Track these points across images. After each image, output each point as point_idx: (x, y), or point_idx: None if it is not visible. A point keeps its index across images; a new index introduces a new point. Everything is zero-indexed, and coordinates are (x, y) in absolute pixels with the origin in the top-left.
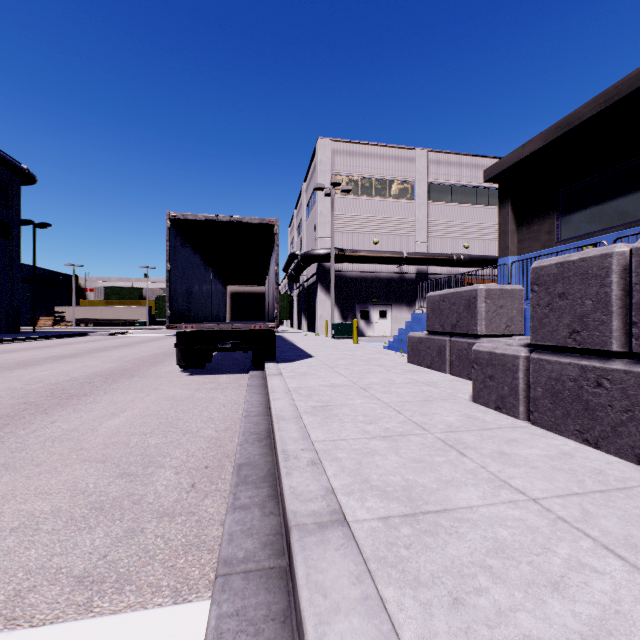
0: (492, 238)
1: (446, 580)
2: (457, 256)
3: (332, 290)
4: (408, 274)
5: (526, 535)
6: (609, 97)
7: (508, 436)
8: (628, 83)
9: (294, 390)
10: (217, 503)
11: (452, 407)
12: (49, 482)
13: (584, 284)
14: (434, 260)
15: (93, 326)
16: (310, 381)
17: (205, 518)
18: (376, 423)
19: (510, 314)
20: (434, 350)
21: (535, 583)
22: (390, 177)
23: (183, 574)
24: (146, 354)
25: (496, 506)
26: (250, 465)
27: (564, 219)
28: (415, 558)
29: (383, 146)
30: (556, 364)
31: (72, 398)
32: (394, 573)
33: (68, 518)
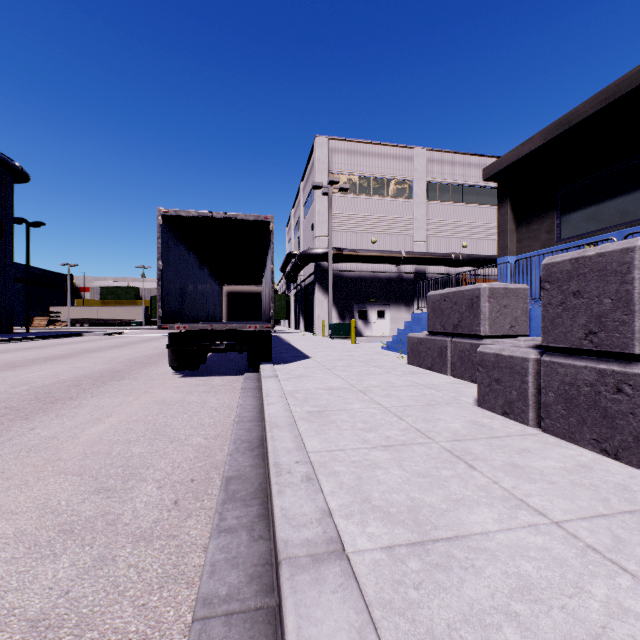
0: (491, 238)
1: (465, 633)
2: (456, 256)
3: (330, 290)
4: (406, 274)
5: (553, 570)
6: (610, 94)
7: (519, 445)
8: (630, 80)
9: (290, 394)
10: (201, 524)
11: (456, 412)
12: (17, 499)
13: (602, 281)
14: (432, 260)
15: (88, 326)
16: (306, 384)
17: (186, 542)
18: (376, 430)
19: (514, 314)
20: (435, 351)
21: (572, 637)
22: (388, 176)
23: (155, 616)
24: (139, 355)
25: (515, 531)
26: (240, 478)
27: (564, 218)
28: (427, 602)
29: (381, 145)
30: (570, 367)
31: (56, 402)
32: (402, 624)
33: (31, 543)
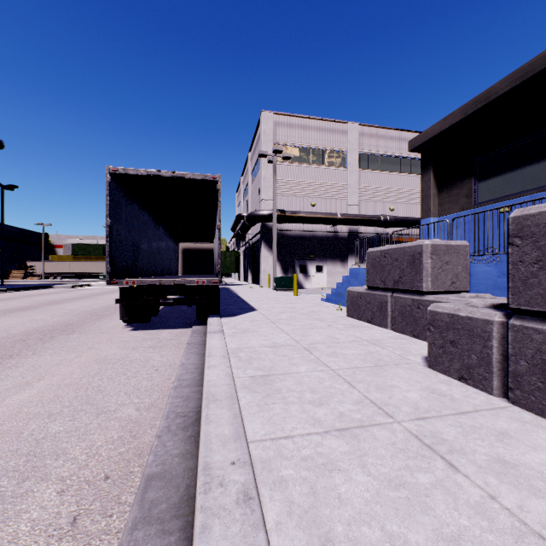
0: (414, 202)
1: None
2: (384, 217)
3: (274, 247)
4: (341, 233)
5: None
6: (524, 73)
7: (494, 426)
8: (542, 60)
9: (233, 352)
10: None
11: (409, 376)
12: None
13: None
14: (364, 221)
15: (61, 279)
16: (251, 340)
17: None
18: (327, 404)
19: (455, 270)
20: (375, 305)
21: None
22: (325, 147)
23: None
24: (98, 307)
25: None
26: (163, 478)
27: (481, 184)
28: None
29: (319, 119)
30: None
31: None
32: None
33: None
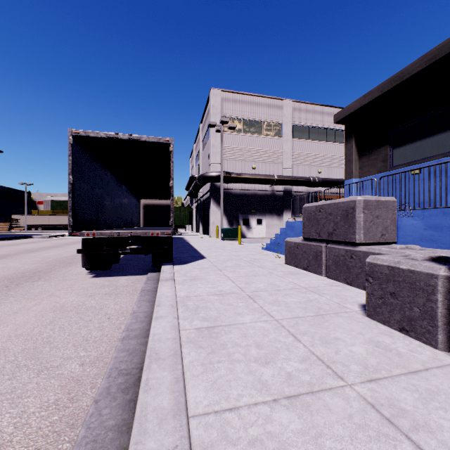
0: (338, 166)
1: None
2: (313, 179)
3: (221, 203)
4: (278, 192)
5: None
6: (432, 56)
7: None
8: (448, 45)
9: (181, 301)
10: None
11: (350, 326)
12: None
13: None
14: (297, 181)
15: (42, 230)
16: (199, 287)
17: None
18: (273, 362)
19: (385, 223)
20: (310, 254)
21: None
22: (264, 119)
23: None
24: (67, 255)
25: None
26: None
27: (395, 150)
28: None
29: (259, 96)
30: None
31: None
32: None
33: None
